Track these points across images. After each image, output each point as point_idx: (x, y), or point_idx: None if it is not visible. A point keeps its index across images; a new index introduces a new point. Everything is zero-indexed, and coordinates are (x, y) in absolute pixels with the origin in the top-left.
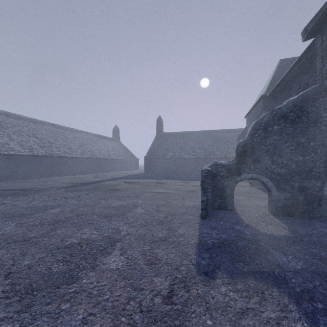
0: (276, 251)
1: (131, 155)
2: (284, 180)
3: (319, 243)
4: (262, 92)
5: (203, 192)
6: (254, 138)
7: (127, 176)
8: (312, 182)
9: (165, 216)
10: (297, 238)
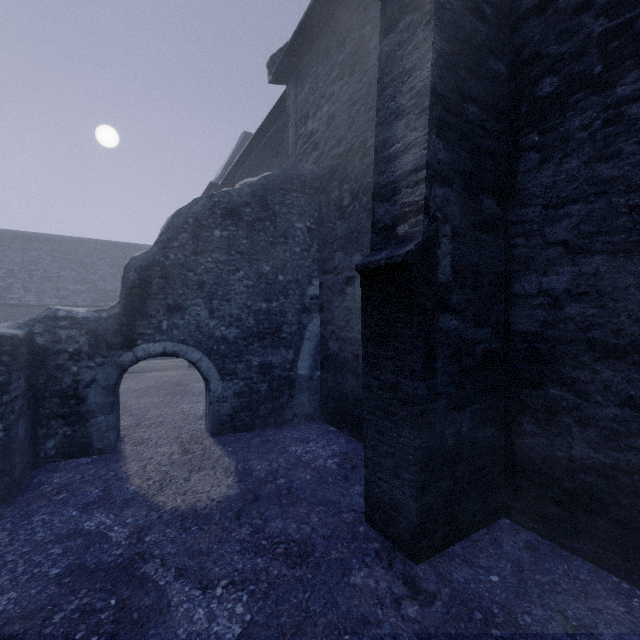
0: (185, 583)
1: None
2: (235, 353)
3: (287, 493)
4: None
5: None
6: (171, 251)
7: None
8: (282, 353)
9: None
10: (248, 497)
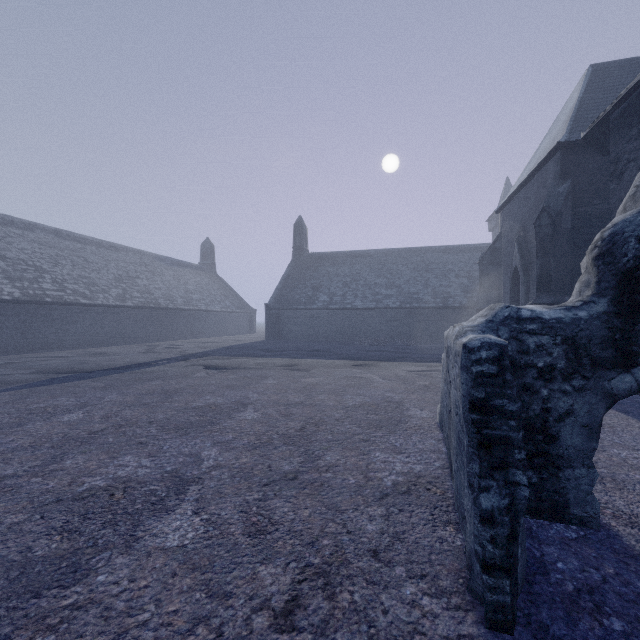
0: None
1: (239, 302)
2: None
3: None
4: (551, 142)
5: (482, 460)
6: None
7: (223, 348)
8: None
9: (289, 597)
10: None
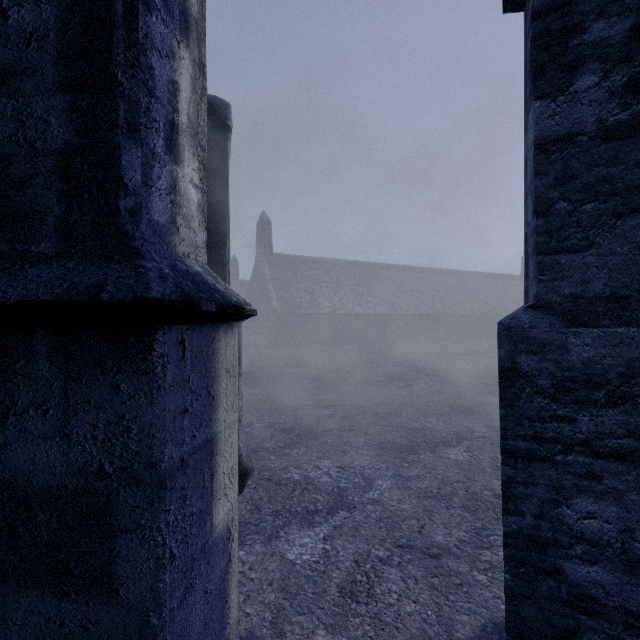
0: None
1: None
2: None
3: None
4: None
5: None
6: None
7: None
8: None
9: None
10: None
